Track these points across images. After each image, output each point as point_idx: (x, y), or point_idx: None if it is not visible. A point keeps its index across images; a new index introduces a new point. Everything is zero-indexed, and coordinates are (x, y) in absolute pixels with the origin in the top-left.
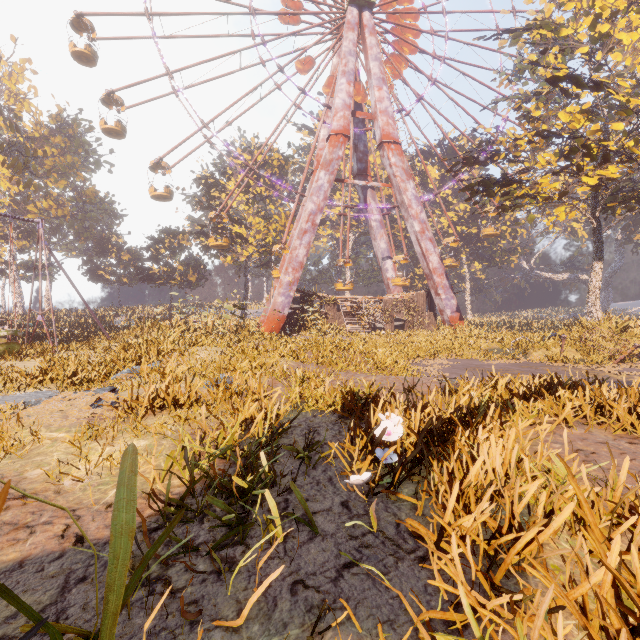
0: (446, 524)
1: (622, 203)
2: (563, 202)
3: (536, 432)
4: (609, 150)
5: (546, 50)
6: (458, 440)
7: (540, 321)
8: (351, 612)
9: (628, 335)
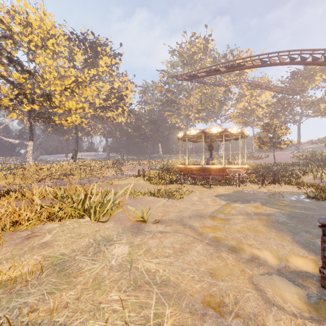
0: None
1: (41, 118)
2: (15, 111)
3: (2, 206)
4: (35, 99)
5: (7, 37)
6: None
7: (3, 165)
8: None
9: (42, 171)
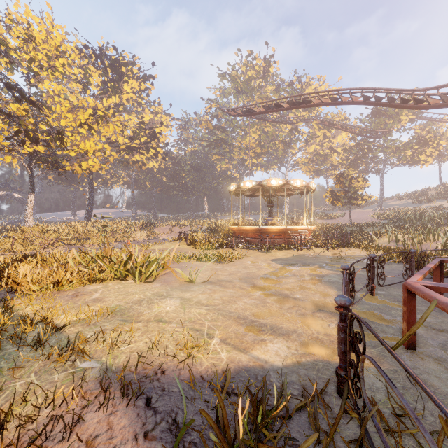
0: (22, 280)
1: (44, 163)
2: (11, 154)
3: None
4: (39, 138)
5: (0, 54)
6: (12, 269)
7: None
8: (8, 296)
9: (48, 234)
